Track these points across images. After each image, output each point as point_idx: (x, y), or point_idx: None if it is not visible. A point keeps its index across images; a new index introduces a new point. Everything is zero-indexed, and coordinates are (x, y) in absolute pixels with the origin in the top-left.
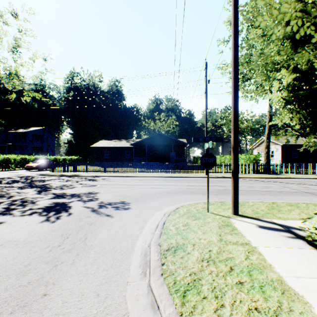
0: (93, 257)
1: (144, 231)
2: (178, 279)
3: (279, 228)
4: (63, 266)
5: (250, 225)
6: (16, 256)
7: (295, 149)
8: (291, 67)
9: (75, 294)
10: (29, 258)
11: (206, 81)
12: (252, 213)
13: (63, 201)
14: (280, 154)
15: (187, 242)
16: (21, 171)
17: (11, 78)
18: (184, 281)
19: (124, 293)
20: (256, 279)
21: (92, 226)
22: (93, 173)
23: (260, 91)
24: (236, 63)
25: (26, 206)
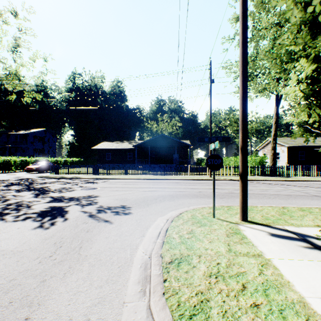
0: (86, 270)
1: (145, 239)
2: (183, 299)
3: (293, 237)
4: (51, 281)
5: (261, 232)
6: (1, 269)
7: (315, 149)
8: (311, 55)
9: (61, 319)
10: (15, 272)
11: (211, 81)
12: (262, 219)
13: (60, 205)
14: (286, 156)
15: (192, 253)
16: (21, 173)
17: (11, 78)
18: (190, 303)
19: (119, 318)
20: (274, 300)
21: (89, 233)
22: (94, 175)
23: (273, 85)
24: (245, 57)
25: (21, 211)
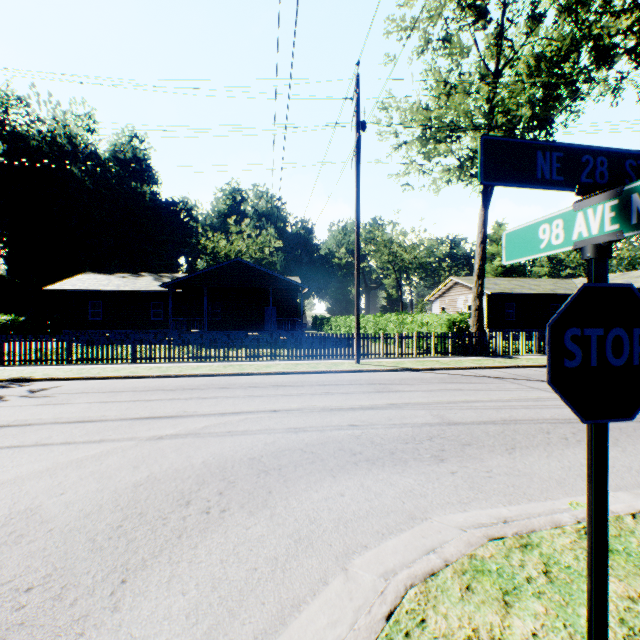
0: None
1: None
2: None
3: None
4: None
5: None
6: None
7: None
8: None
9: None
10: None
11: (359, 125)
12: None
13: None
14: (486, 313)
15: None
16: None
17: None
18: None
19: None
20: None
21: None
22: (22, 366)
23: None
24: None
25: None
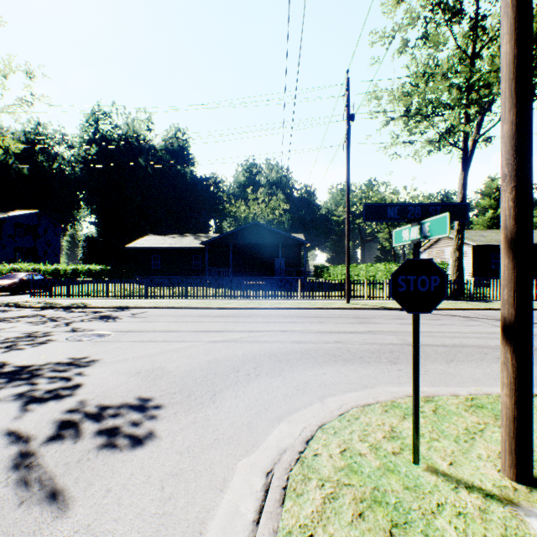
0: None
1: None
2: None
3: None
4: None
5: None
6: None
7: None
8: None
9: None
10: None
11: (348, 117)
12: None
13: None
14: (471, 262)
15: None
16: None
17: None
18: None
19: None
20: None
21: None
22: (120, 299)
23: None
24: None
25: None
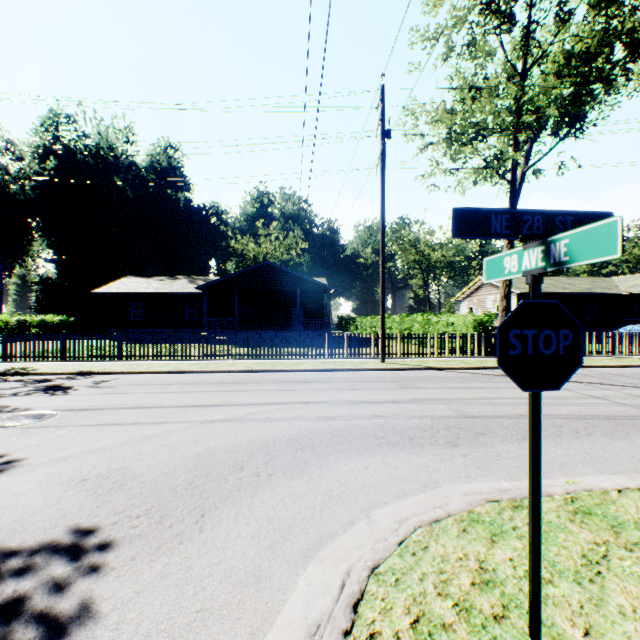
0: None
1: None
2: None
3: None
4: None
5: None
6: None
7: None
8: None
9: None
10: None
11: (384, 133)
12: None
13: None
14: None
15: None
16: None
17: None
18: None
19: None
20: None
21: None
22: (81, 361)
23: None
24: None
25: None
